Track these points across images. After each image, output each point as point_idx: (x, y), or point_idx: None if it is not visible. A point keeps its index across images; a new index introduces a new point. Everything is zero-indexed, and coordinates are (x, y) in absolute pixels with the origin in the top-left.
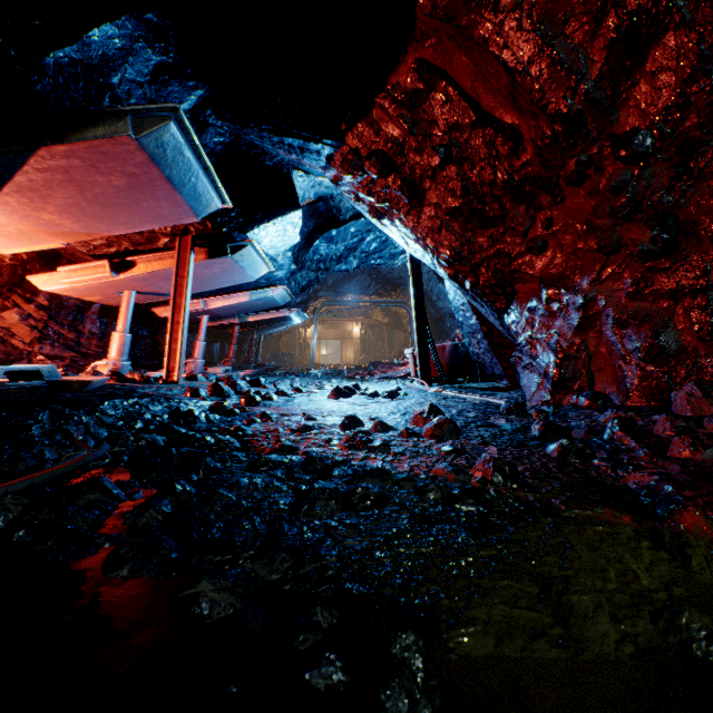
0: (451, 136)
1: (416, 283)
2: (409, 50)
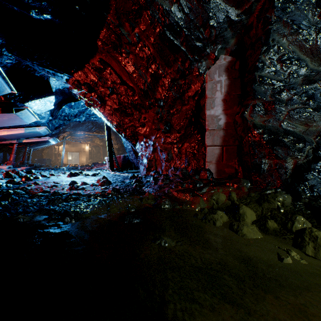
0: (114, 85)
1: (108, 131)
2: (97, 54)
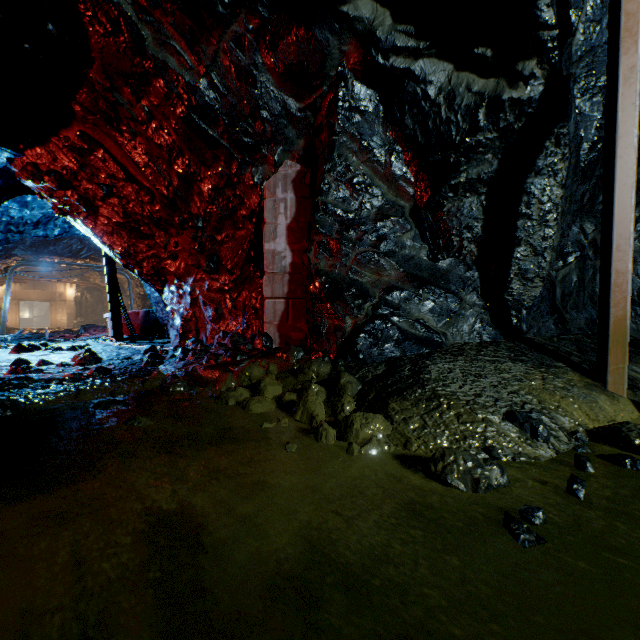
0: (112, 181)
1: (110, 262)
2: (75, 123)
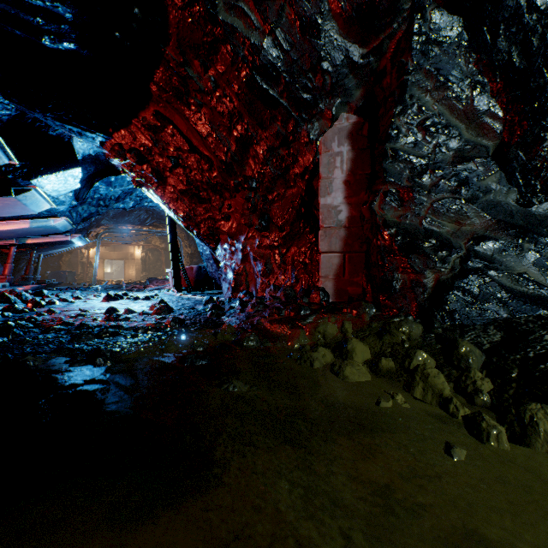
0: (178, 153)
1: (171, 226)
2: (151, 104)
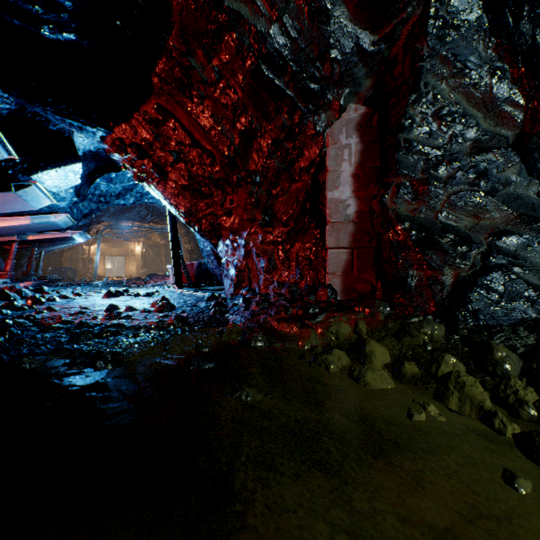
0: (180, 147)
1: (172, 222)
2: (152, 97)
